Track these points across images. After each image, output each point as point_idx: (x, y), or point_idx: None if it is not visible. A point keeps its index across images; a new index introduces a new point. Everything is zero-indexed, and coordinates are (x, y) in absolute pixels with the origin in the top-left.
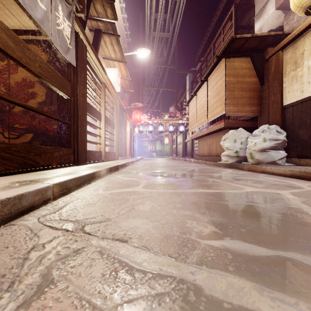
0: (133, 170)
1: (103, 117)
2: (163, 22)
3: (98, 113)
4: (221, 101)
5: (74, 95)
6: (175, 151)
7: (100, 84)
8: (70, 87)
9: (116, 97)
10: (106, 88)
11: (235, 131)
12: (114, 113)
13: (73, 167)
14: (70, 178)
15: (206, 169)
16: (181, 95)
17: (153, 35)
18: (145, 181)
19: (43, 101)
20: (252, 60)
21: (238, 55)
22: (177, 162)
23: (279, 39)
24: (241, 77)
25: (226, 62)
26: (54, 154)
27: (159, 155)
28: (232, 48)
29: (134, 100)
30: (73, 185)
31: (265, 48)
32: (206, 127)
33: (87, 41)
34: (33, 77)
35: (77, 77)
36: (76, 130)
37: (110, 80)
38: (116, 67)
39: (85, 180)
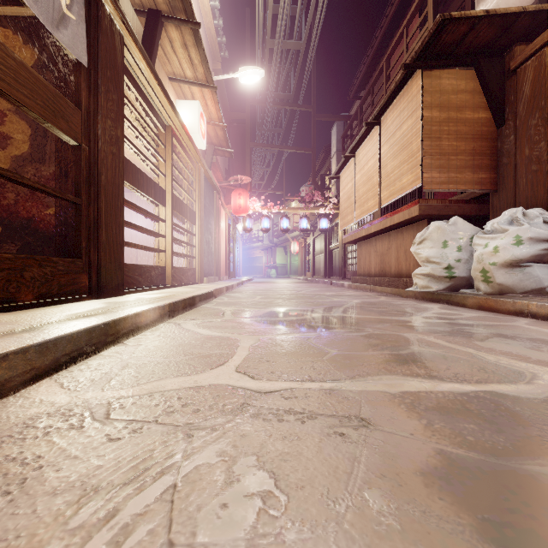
0: (227, 308)
1: (169, 197)
2: (289, 20)
3: (157, 188)
4: (413, 161)
5: (90, 138)
6: (311, 267)
7: (163, 130)
8: (78, 119)
9: (197, 161)
10: (174, 138)
11: (445, 223)
12: (194, 191)
13: (78, 305)
14: (3, 349)
15: (382, 304)
16: (323, 165)
17: (271, 46)
18: (249, 340)
19: (25, 154)
20: (479, 74)
21: (451, 62)
22: (317, 286)
23: (542, 22)
24: (455, 109)
25: (423, 78)
26: (26, 272)
27: (282, 273)
28: (438, 46)
29: (235, 171)
30: (14, 373)
31: (508, 46)
32: (371, 219)
33: (124, 23)
34: (2, 99)
35: (97, 98)
36: (94, 218)
37: (183, 123)
38: (197, 99)
39: (79, 345)
